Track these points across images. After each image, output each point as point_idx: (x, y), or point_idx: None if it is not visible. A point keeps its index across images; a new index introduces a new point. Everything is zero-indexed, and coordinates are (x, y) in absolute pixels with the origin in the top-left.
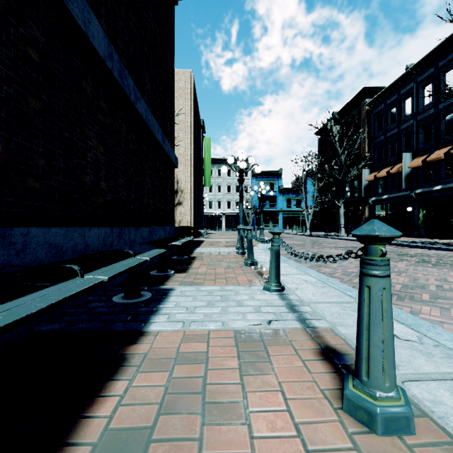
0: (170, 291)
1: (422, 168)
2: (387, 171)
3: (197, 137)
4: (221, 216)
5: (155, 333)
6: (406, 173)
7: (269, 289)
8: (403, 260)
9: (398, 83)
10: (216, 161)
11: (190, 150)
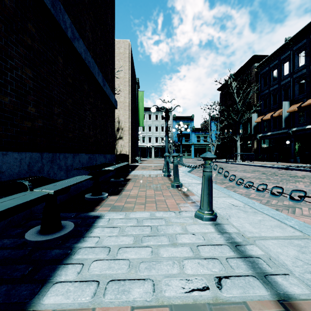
0: (97, 220)
1: (297, 112)
2: (270, 115)
3: (134, 90)
4: (151, 148)
5: (49, 310)
6: (285, 116)
7: (201, 217)
8: (298, 181)
9: (279, 51)
10: (148, 109)
11: (128, 98)
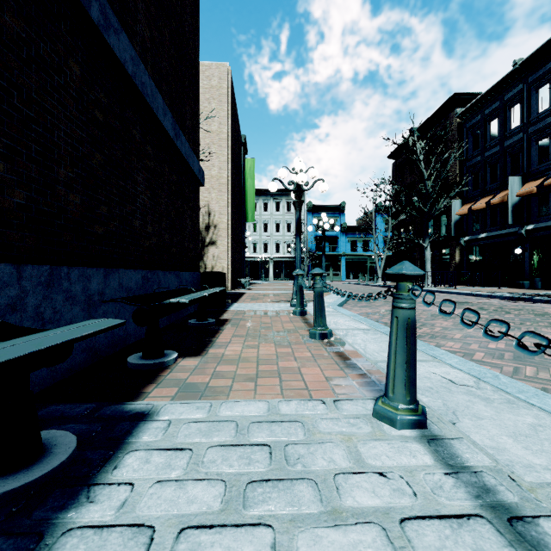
0: (140, 426)
1: (537, 195)
2: (485, 202)
3: (237, 156)
4: (269, 261)
5: None
6: (514, 203)
7: (392, 419)
8: None
9: (502, 85)
10: (262, 193)
11: (226, 171)
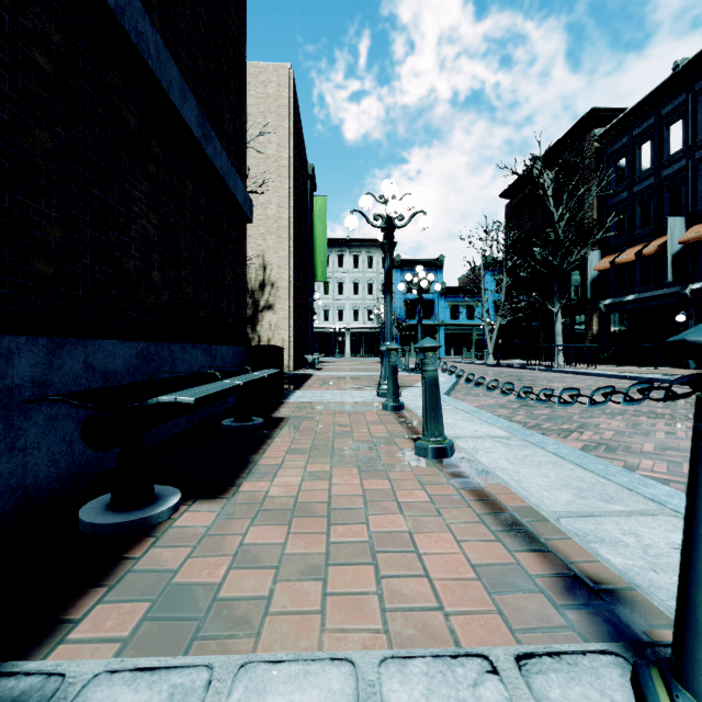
0: None
1: None
2: (634, 253)
3: (302, 192)
4: (344, 333)
5: None
6: (675, 253)
7: None
8: None
9: (657, 95)
10: (336, 243)
11: (287, 209)
